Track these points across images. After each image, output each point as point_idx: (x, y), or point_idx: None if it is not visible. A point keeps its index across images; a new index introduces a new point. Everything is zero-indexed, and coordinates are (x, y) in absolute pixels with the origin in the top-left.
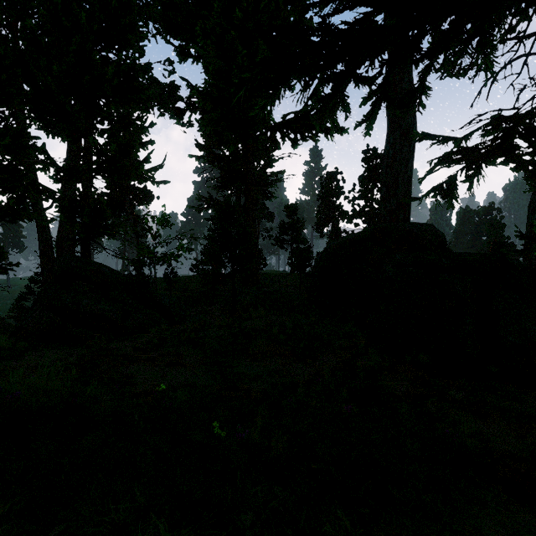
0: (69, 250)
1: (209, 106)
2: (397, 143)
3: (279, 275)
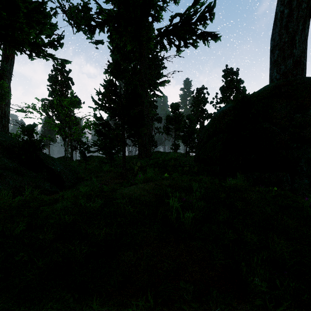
0: (2, 130)
1: (108, 1)
2: (294, 0)
3: (166, 152)
